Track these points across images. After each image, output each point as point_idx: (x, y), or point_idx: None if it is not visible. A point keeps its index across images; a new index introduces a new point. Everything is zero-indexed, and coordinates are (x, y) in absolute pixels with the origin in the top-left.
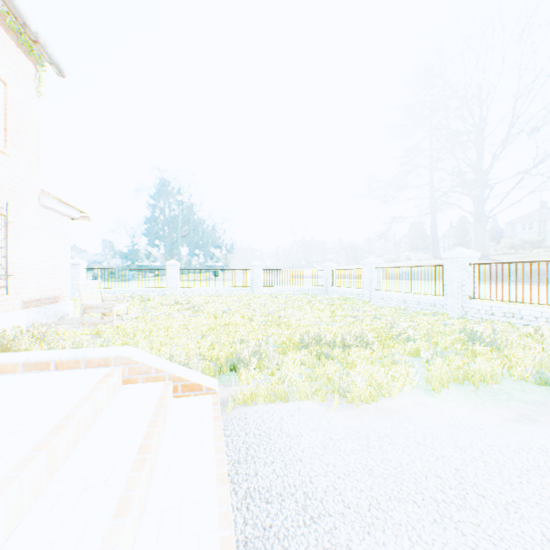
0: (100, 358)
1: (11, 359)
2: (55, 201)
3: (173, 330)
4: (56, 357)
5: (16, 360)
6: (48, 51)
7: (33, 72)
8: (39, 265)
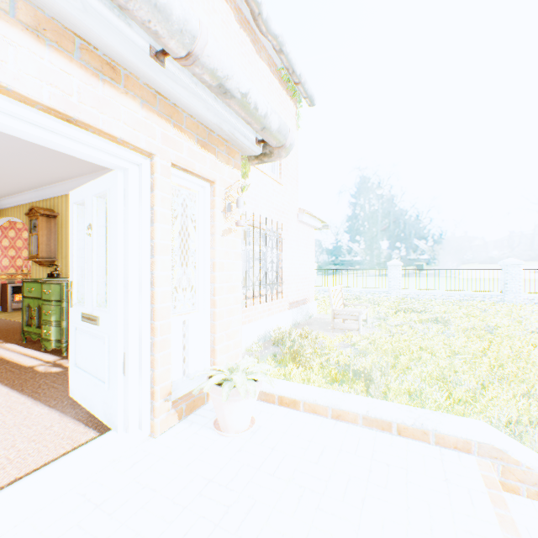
0: (454, 437)
1: (350, 407)
2: (307, 216)
3: (437, 355)
4: (397, 418)
5: (355, 410)
6: (305, 87)
7: (293, 111)
8: (297, 271)
